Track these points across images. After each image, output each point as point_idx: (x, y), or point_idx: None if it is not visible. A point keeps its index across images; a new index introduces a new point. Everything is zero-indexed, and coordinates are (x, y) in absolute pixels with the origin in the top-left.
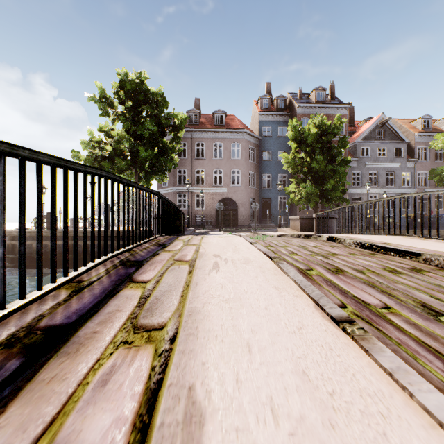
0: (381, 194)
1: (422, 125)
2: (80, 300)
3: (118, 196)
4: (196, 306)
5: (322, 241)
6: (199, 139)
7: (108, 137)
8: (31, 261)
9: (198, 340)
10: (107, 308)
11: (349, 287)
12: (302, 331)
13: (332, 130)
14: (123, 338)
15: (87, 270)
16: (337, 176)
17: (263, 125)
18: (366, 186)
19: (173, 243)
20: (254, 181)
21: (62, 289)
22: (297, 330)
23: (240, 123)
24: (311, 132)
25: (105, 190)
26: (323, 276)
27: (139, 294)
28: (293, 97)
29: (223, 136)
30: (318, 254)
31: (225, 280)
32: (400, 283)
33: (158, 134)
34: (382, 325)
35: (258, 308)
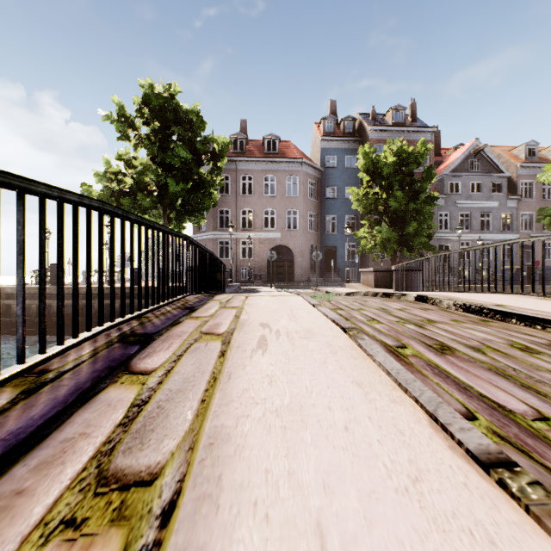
0: (475, 241)
1: (527, 154)
2: (25, 411)
3: (122, 239)
4: (224, 423)
5: (409, 302)
6: (245, 171)
7: (129, 167)
8: (30, 325)
9: (217, 514)
10: (65, 429)
11: (470, 378)
12: (421, 489)
13: (415, 158)
14: (68, 509)
15: (63, 351)
16: (421, 217)
17: (326, 153)
18: (457, 230)
19: (205, 306)
20: (315, 224)
21: (6, 387)
22: (412, 485)
23: (297, 150)
24: (387, 161)
25: (99, 229)
26: (424, 358)
27: (131, 397)
28: (364, 118)
29: (276, 167)
30: (408, 322)
31: (275, 369)
32: (545, 370)
33: (192, 163)
34: (550, 459)
35: (332, 428)
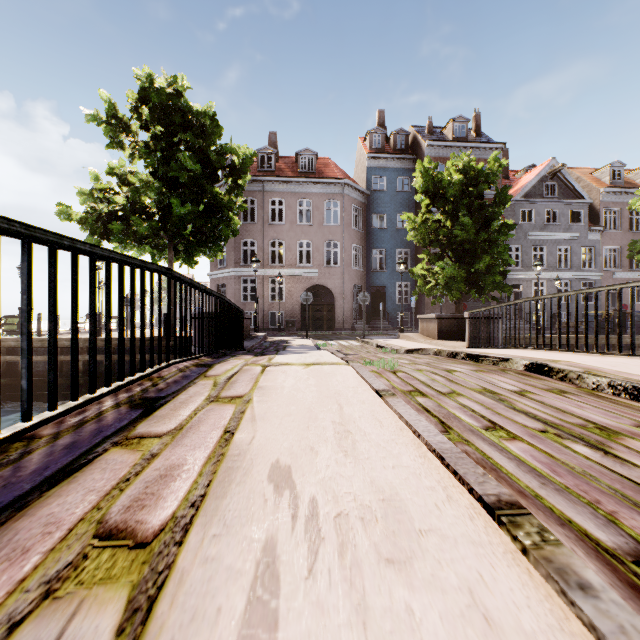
0: (551, 280)
1: (611, 177)
2: None
3: None
4: None
5: (519, 374)
6: (275, 194)
7: (124, 183)
8: None
9: None
10: None
11: None
12: None
13: (485, 177)
14: None
15: None
16: (495, 250)
17: (373, 173)
18: (536, 266)
19: (181, 394)
20: (359, 259)
21: None
22: None
23: (338, 170)
24: (453, 180)
25: None
26: None
27: None
28: (419, 132)
29: (313, 189)
30: (565, 433)
31: None
32: None
33: (205, 178)
34: None
35: None
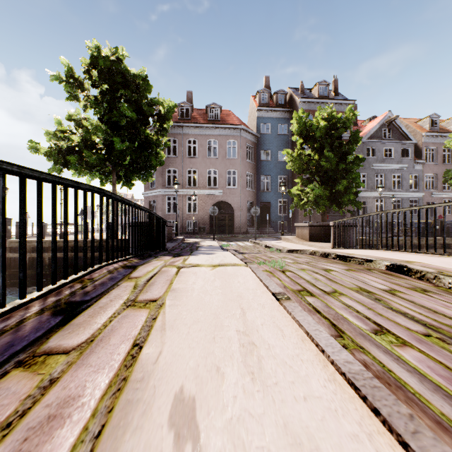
0: (388, 198)
1: (430, 125)
2: None
3: None
4: None
5: (383, 273)
6: (191, 136)
7: (79, 127)
8: None
9: None
10: None
11: None
12: None
13: (343, 123)
14: None
15: None
16: (350, 176)
17: (261, 121)
18: (379, 188)
19: (103, 298)
20: (252, 183)
21: None
22: None
23: (236, 118)
24: (320, 125)
25: None
26: None
27: None
28: (294, 92)
29: (218, 132)
30: (448, 338)
31: None
32: None
33: (139, 123)
34: None
35: None
